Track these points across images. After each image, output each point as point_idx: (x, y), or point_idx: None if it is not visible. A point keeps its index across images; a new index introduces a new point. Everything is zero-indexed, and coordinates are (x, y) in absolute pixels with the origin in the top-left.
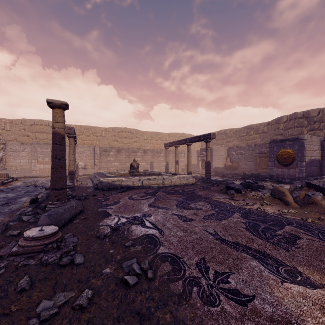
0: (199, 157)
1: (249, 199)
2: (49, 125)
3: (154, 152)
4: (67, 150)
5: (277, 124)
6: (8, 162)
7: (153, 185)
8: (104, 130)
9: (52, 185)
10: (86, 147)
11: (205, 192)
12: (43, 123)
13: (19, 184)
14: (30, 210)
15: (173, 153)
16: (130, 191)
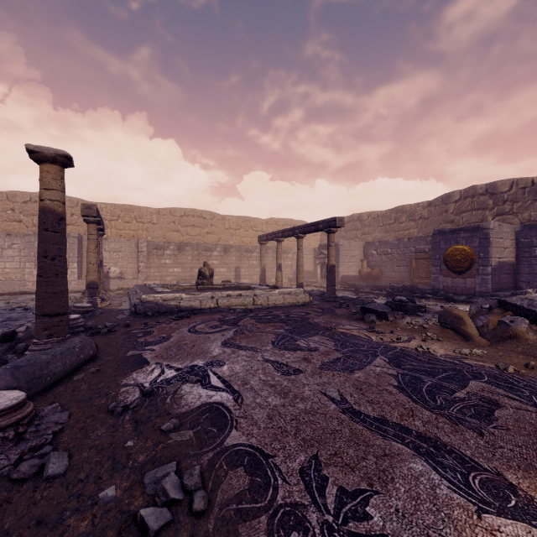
0: (317, 259)
1: (402, 331)
2: None
3: (242, 251)
4: None
5: (444, 205)
6: None
7: (237, 307)
8: (156, 213)
9: (37, 307)
10: (124, 241)
11: (326, 319)
12: None
13: None
14: None
15: (274, 252)
16: (195, 317)
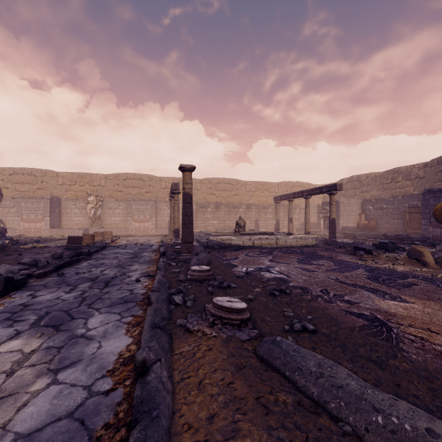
0: (320, 214)
1: (380, 260)
2: (141, 178)
3: (260, 208)
4: (160, 206)
5: (440, 166)
6: (104, 220)
7: (265, 246)
8: (199, 182)
9: (183, 239)
10: (180, 202)
11: (329, 253)
12: (135, 176)
13: (124, 242)
14: (166, 260)
15: (285, 208)
16: (243, 250)
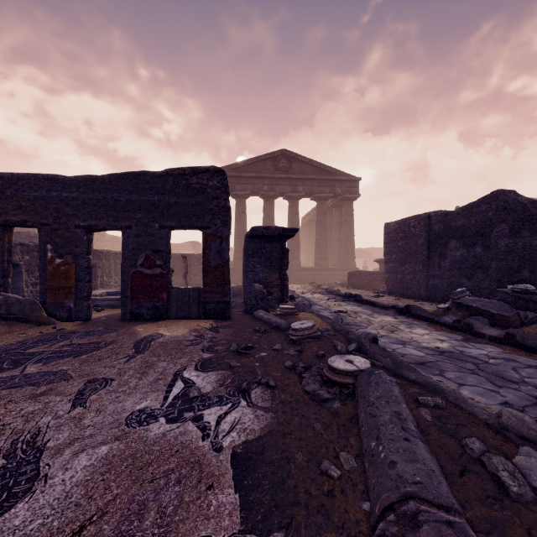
0: None
1: None
2: None
3: None
4: None
5: None
6: None
7: None
8: None
9: None
10: None
11: None
12: None
13: None
14: None
15: None
16: None
